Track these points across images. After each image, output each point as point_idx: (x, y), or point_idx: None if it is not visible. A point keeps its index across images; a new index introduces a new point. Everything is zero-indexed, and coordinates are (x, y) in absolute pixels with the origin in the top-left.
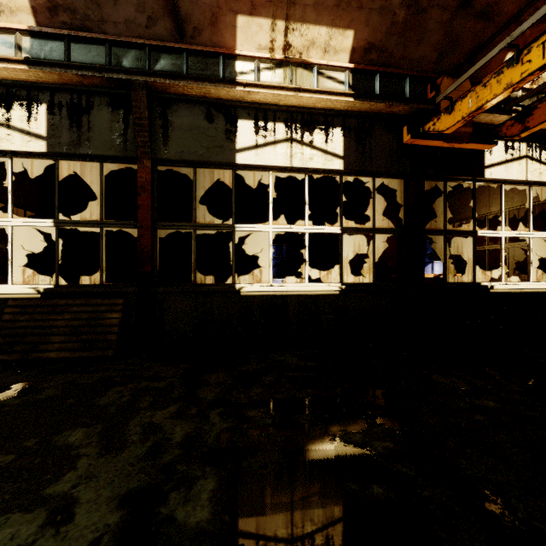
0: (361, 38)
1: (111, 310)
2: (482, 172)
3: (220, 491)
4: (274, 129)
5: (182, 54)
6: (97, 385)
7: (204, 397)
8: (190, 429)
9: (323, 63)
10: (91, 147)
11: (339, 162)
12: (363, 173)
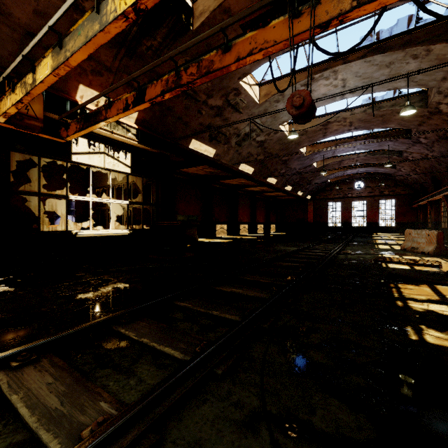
0: None
1: None
2: (70, 156)
3: None
4: None
5: None
6: None
7: None
8: None
9: None
10: None
11: None
12: None
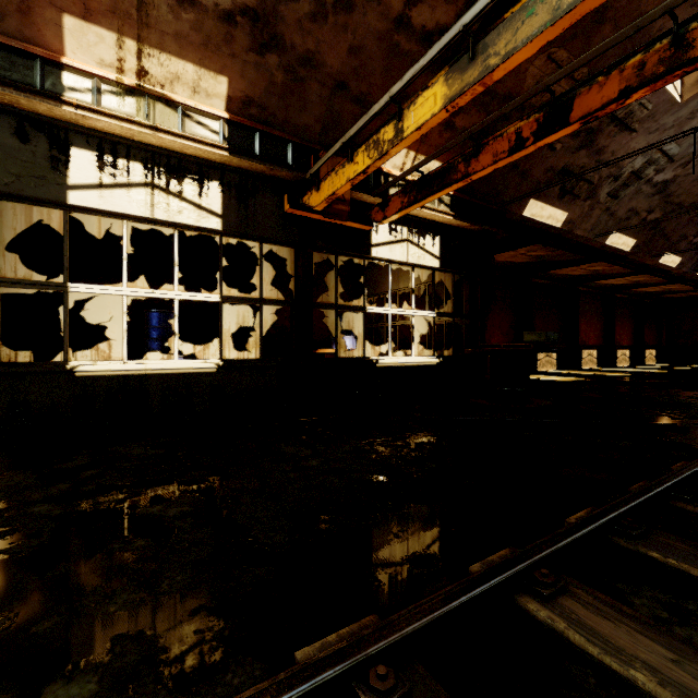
0: (237, 89)
1: None
2: (369, 250)
3: None
4: (127, 168)
5: None
6: None
7: None
8: None
9: (191, 105)
10: None
11: (216, 221)
12: (248, 237)
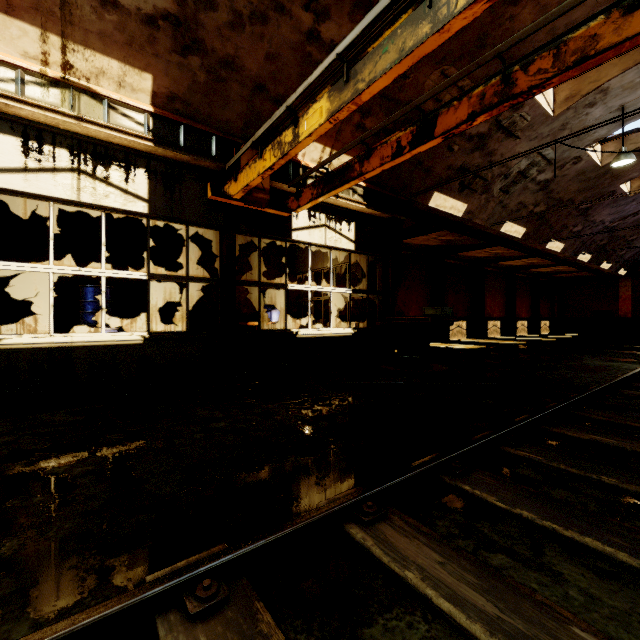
0: (162, 85)
1: None
2: (290, 234)
3: None
4: (53, 154)
5: None
6: None
7: None
8: None
9: (116, 98)
10: None
11: (143, 205)
12: (175, 220)
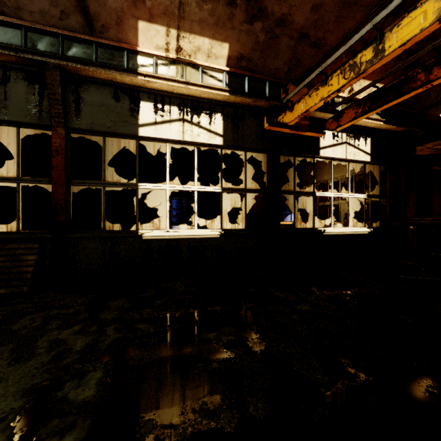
0: (234, 50)
1: (27, 254)
2: (318, 152)
3: (105, 378)
4: (169, 110)
5: (92, 45)
6: (11, 315)
7: (104, 318)
8: (89, 340)
9: (206, 65)
10: (8, 114)
11: (219, 139)
12: (238, 148)
